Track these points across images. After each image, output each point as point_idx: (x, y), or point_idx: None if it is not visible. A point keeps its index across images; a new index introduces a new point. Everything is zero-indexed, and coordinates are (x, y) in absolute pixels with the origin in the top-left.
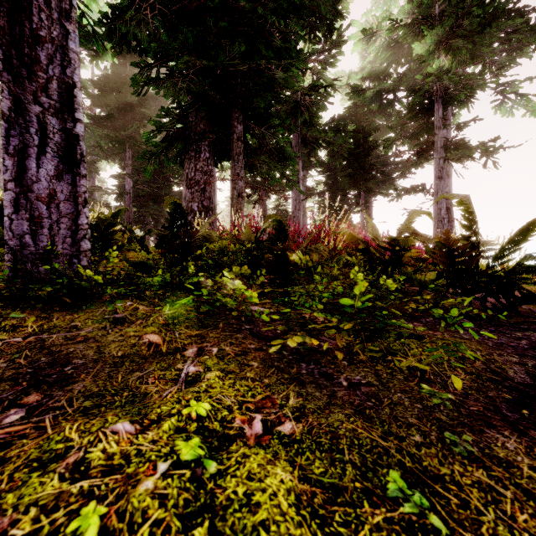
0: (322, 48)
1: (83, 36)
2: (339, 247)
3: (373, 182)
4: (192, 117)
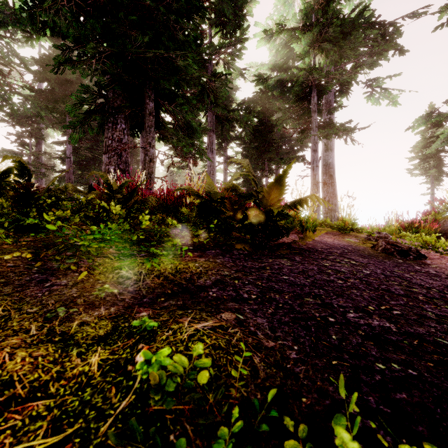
0: (228, 43)
1: (16, 19)
2: (198, 201)
3: (273, 153)
4: (110, 94)
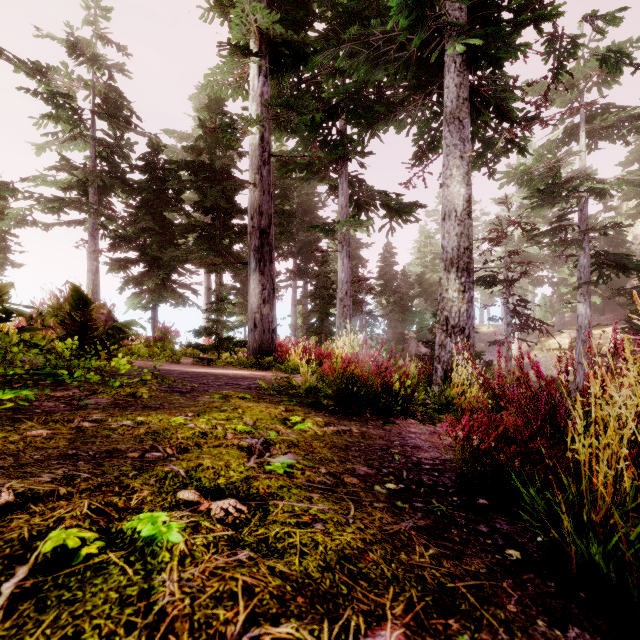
0: None
1: None
2: None
3: None
4: None
